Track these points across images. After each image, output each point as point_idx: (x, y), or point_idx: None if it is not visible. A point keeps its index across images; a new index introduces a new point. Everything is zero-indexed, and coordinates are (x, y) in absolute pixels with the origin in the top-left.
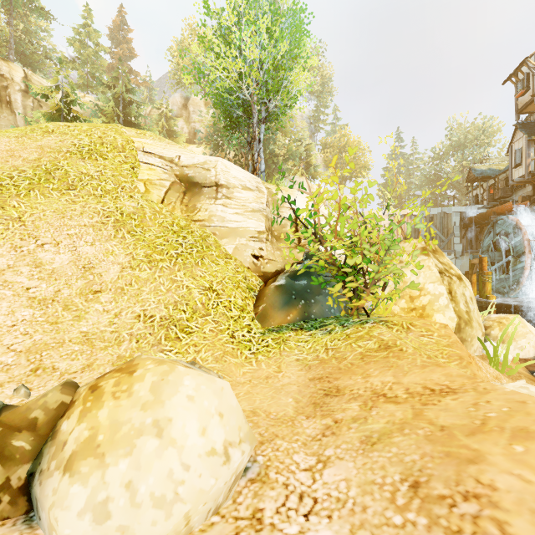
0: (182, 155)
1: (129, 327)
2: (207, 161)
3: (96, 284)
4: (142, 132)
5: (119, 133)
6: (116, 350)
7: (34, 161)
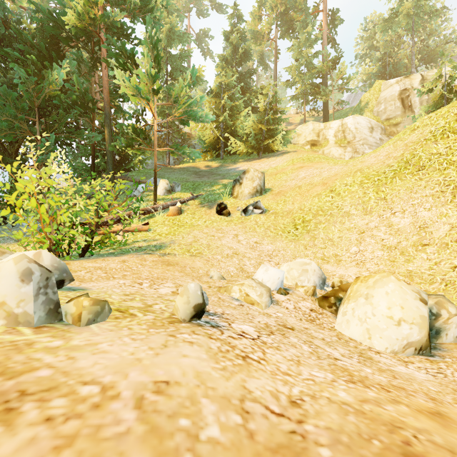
0: None
1: (443, 273)
2: None
3: (426, 239)
4: None
5: None
6: (426, 286)
7: (399, 157)
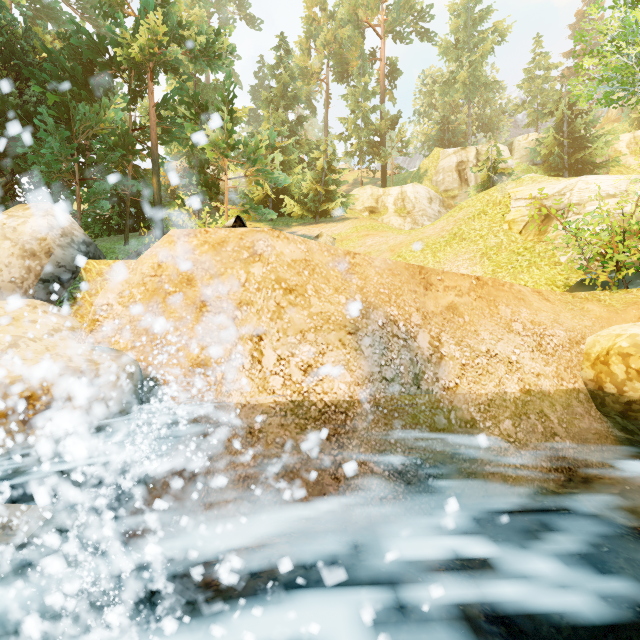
0: (544, 190)
1: None
2: (567, 186)
3: None
4: (521, 181)
5: (501, 191)
6: None
7: (450, 230)
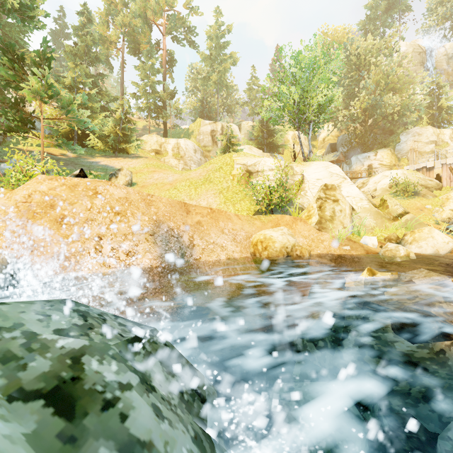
0: (249, 161)
1: None
2: (257, 161)
3: None
4: (239, 154)
5: (230, 157)
6: None
7: (204, 176)
